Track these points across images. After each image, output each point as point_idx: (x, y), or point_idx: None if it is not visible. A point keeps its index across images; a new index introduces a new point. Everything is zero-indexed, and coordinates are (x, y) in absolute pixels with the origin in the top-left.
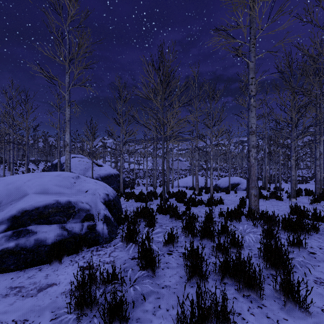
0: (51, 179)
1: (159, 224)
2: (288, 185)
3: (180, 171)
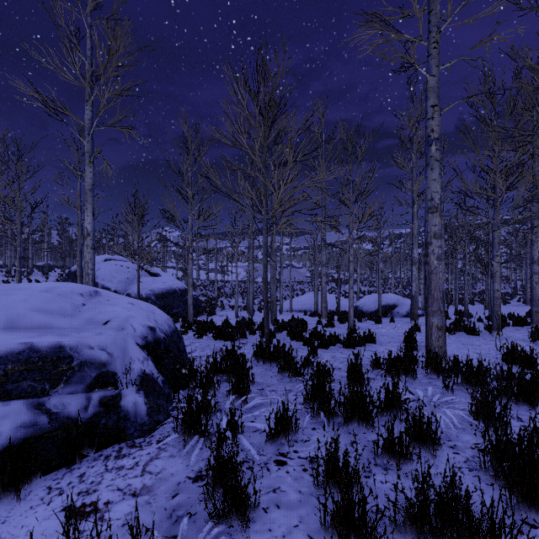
0: (29, 298)
1: (258, 385)
2: (475, 308)
3: (294, 285)
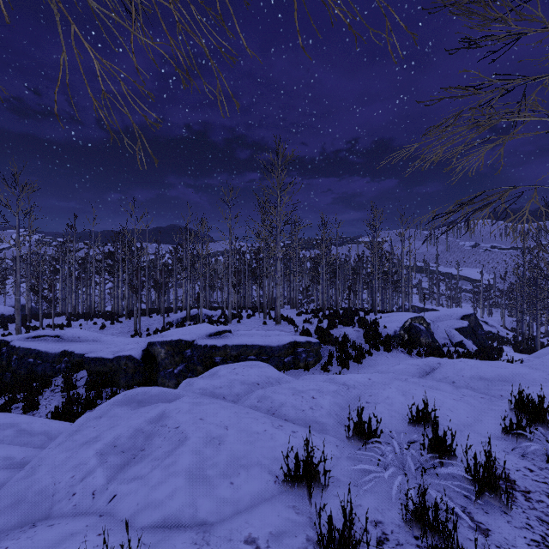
0: None
1: None
2: None
3: None
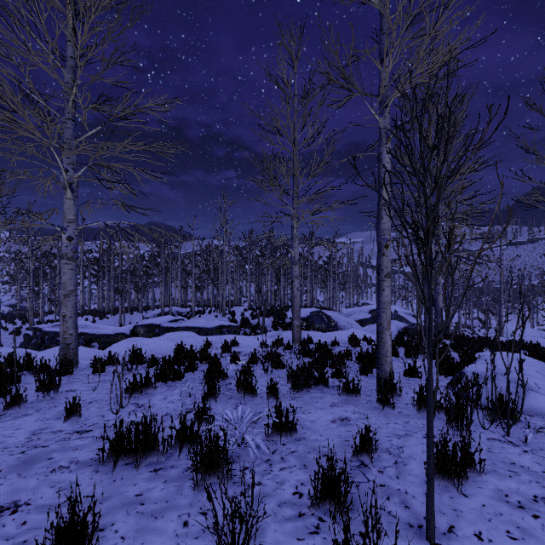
0: None
1: None
2: None
3: None
